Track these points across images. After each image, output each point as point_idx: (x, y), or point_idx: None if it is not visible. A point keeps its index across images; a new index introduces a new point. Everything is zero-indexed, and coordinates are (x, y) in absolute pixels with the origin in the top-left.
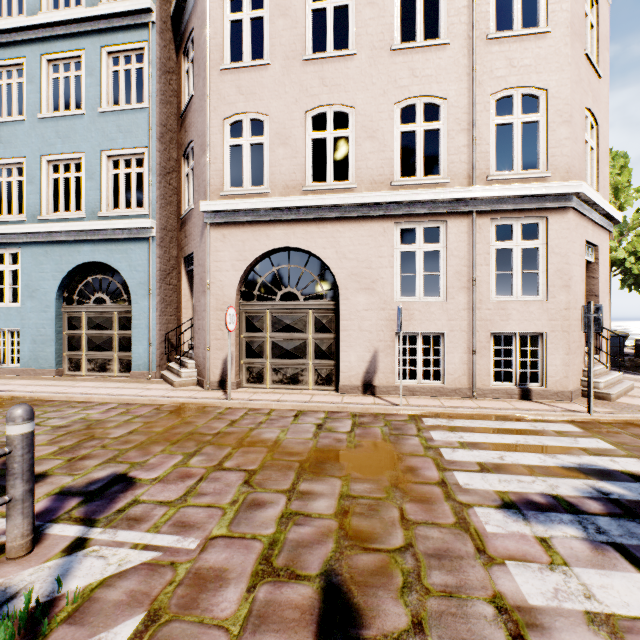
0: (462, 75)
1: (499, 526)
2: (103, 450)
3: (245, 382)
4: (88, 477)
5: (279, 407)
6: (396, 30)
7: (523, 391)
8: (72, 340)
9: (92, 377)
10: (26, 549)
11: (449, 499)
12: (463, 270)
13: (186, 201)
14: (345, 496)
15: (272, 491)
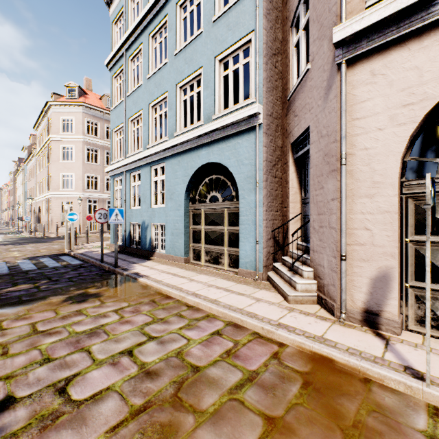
0: None
1: None
2: None
3: (412, 322)
4: None
5: None
6: None
7: None
8: (195, 234)
9: (207, 268)
10: None
11: None
12: None
13: (294, 77)
14: None
15: None
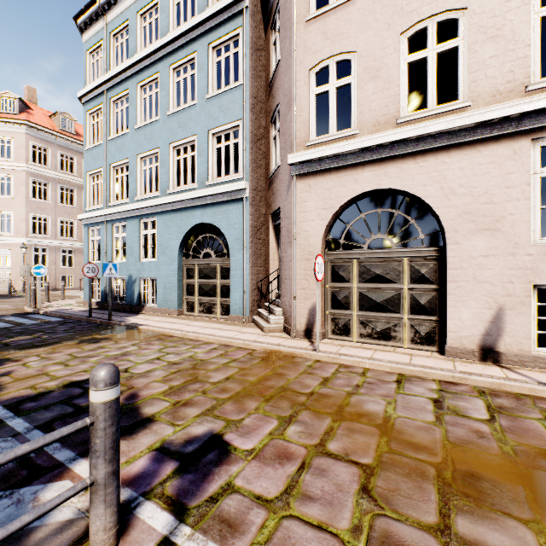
0: None
1: None
2: (203, 397)
3: (330, 333)
4: (186, 431)
5: (373, 367)
6: None
7: None
8: (188, 287)
9: (201, 317)
10: (108, 545)
11: None
12: None
13: (273, 162)
14: None
15: (410, 522)
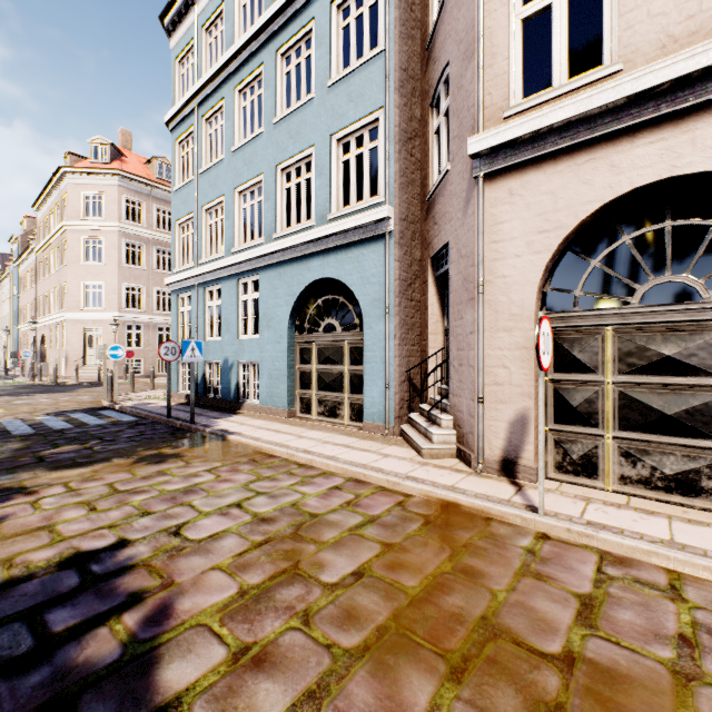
0: None
1: None
2: (302, 636)
3: (552, 469)
4: None
5: (691, 570)
6: None
7: None
8: (303, 376)
9: (321, 423)
10: None
11: None
12: None
13: (434, 171)
14: None
15: None
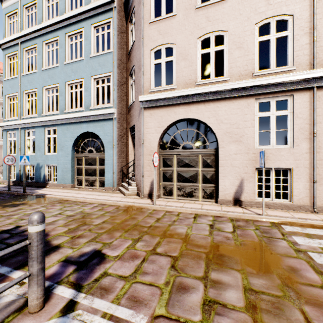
0: None
1: None
2: (89, 232)
3: (162, 195)
4: (80, 251)
5: (183, 211)
6: None
7: None
8: (78, 170)
9: (87, 189)
10: (39, 307)
11: None
12: (306, 127)
13: (131, 98)
14: (248, 289)
15: (191, 277)
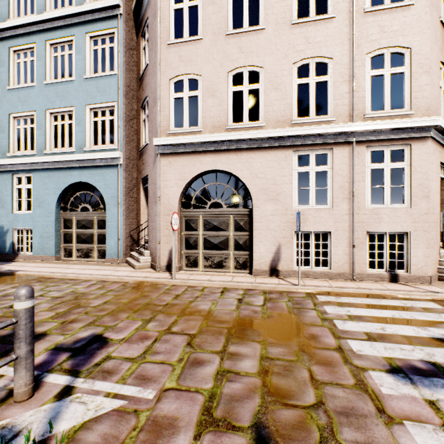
0: (344, 40)
1: (392, 388)
2: (86, 316)
3: (184, 266)
4: (75, 336)
5: (209, 285)
6: (294, 9)
7: (392, 276)
8: (66, 236)
9: (79, 261)
10: (28, 394)
11: (347, 363)
12: (345, 185)
13: (143, 139)
14: (264, 358)
15: (208, 352)
